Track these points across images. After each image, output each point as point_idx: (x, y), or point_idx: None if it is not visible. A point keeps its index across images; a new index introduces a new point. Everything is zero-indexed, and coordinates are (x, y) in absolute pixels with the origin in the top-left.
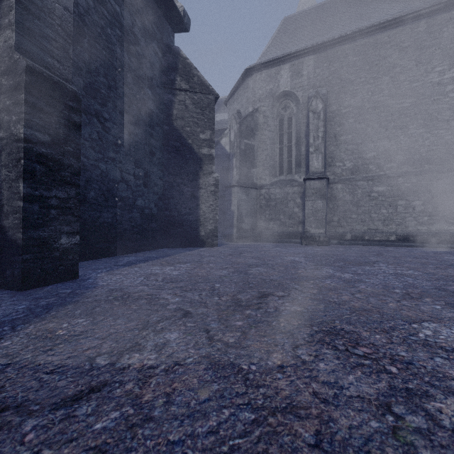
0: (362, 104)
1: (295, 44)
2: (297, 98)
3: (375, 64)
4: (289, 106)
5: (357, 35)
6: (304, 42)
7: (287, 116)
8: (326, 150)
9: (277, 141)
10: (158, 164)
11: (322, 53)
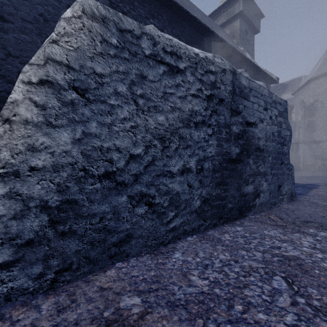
0: None
1: None
2: None
3: None
4: None
5: None
6: None
7: None
8: None
9: None
10: None
11: None
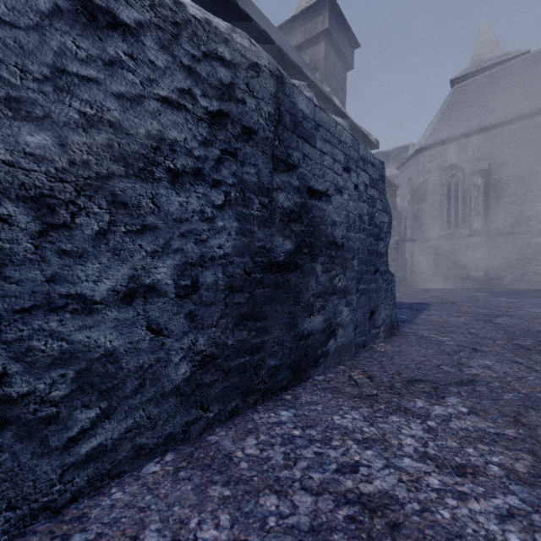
0: (522, 173)
1: (462, 123)
2: (463, 170)
3: (534, 141)
4: (456, 175)
5: (516, 119)
6: (470, 121)
7: (454, 183)
8: (489, 209)
9: (445, 203)
10: None
11: (485, 134)
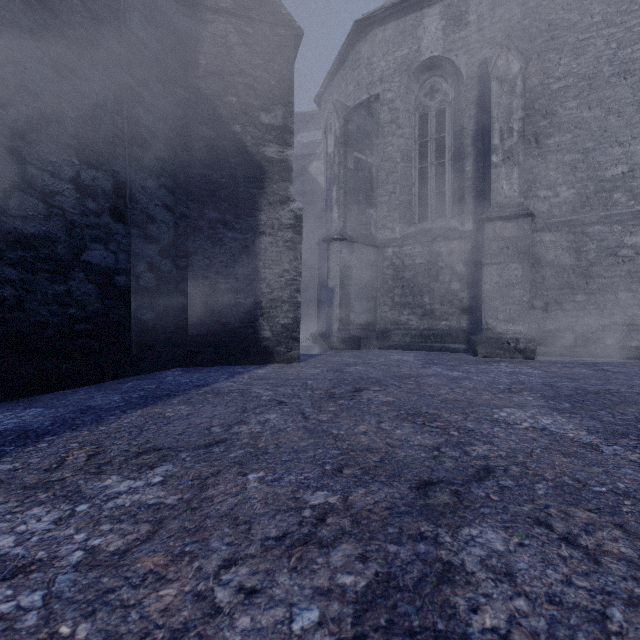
0: (595, 69)
1: None
2: (456, 70)
3: None
4: (440, 89)
5: None
6: None
7: (435, 108)
8: None
9: (416, 157)
10: (160, 172)
11: None
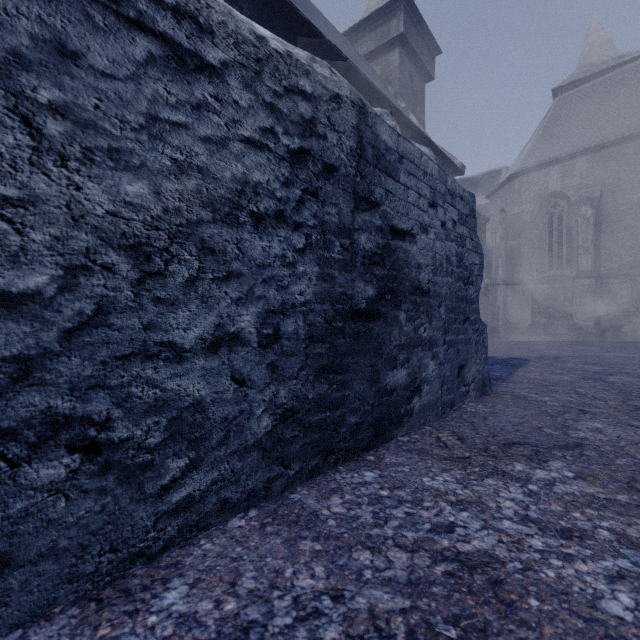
0: None
1: (567, 141)
2: (568, 198)
3: None
4: (560, 204)
5: (635, 136)
6: (577, 139)
7: (557, 214)
8: (601, 246)
9: (546, 238)
10: None
11: (596, 154)
